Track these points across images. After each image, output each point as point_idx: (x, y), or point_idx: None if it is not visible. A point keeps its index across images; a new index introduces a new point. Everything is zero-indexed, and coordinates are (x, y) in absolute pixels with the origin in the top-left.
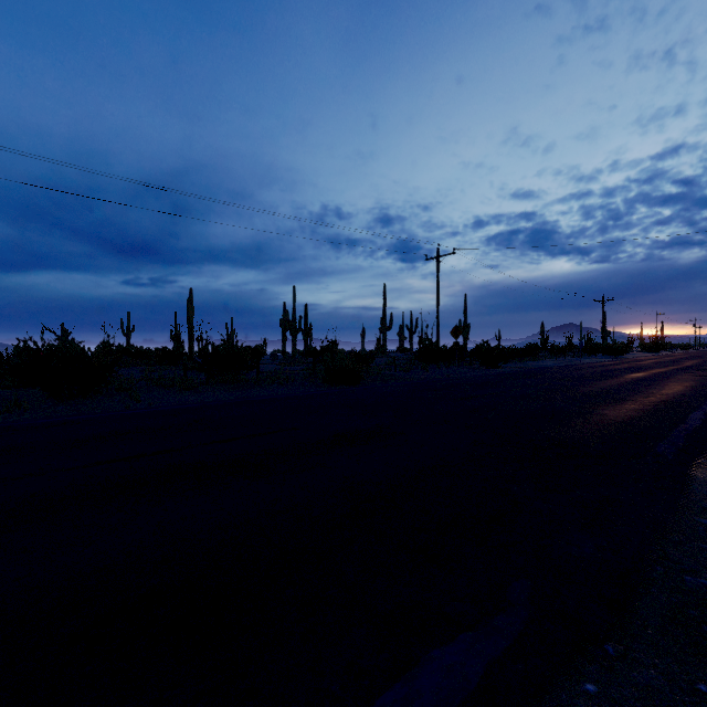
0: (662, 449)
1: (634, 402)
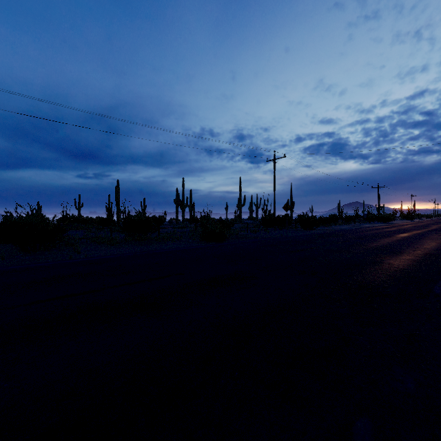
0: (438, 290)
1: (408, 254)
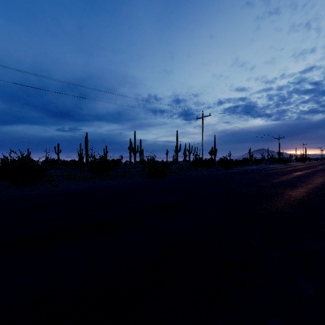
0: None
1: (302, 188)
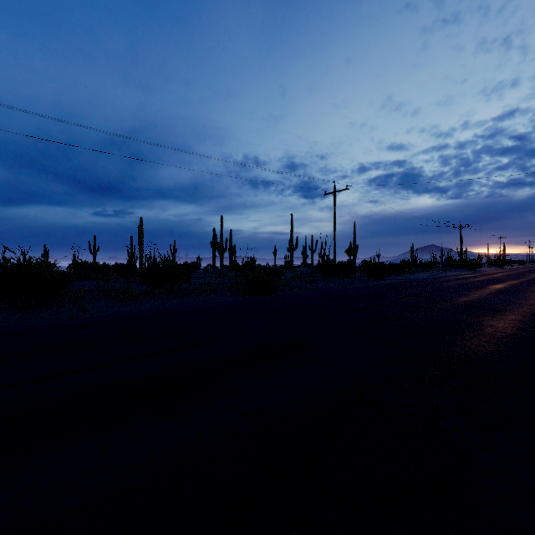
0: None
1: (512, 313)
